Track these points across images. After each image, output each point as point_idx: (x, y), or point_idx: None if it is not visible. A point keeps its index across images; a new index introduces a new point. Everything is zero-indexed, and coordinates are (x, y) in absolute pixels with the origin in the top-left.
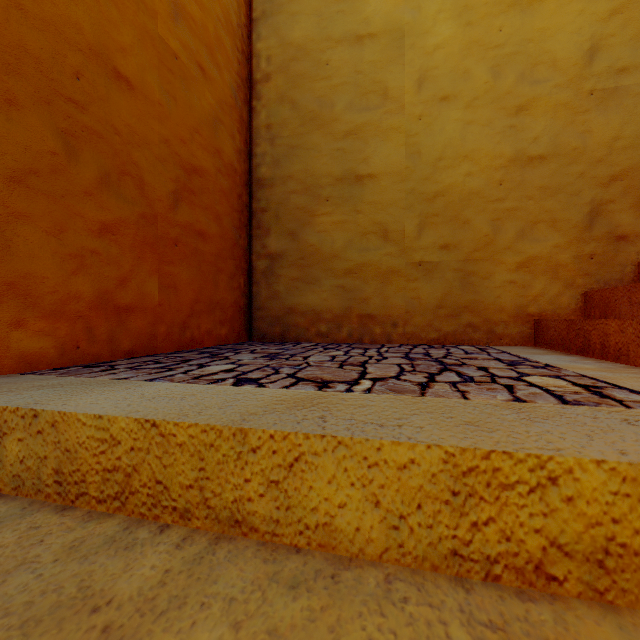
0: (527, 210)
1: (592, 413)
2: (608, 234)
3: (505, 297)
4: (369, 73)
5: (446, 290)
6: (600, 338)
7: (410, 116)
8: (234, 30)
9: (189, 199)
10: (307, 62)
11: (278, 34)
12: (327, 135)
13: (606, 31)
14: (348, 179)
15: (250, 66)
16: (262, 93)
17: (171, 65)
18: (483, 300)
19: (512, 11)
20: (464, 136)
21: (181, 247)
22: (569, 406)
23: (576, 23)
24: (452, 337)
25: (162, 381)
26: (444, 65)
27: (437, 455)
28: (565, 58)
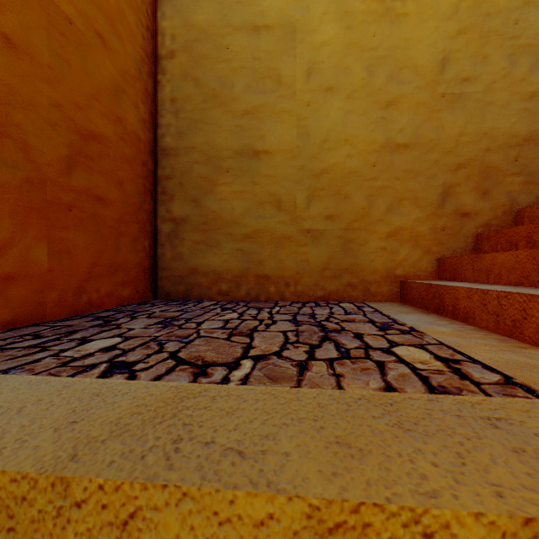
0: (395, 189)
1: (457, 408)
2: (455, 211)
3: (378, 261)
4: (265, 60)
5: (330, 254)
6: (452, 301)
7: (300, 102)
8: (138, 6)
9: (86, 164)
10: (209, 44)
11: (182, 15)
12: (227, 112)
13: (454, 47)
14: (246, 153)
15: (155, 42)
16: (167, 68)
17: (64, 29)
18: (360, 263)
19: (383, 21)
20: (345, 123)
21: (76, 212)
22: (435, 396)
23: (432, 37)
24: (335, 295)
25: (18, 372)
26: (329, 60)
27: (300, 508)
28: (424, 65)
